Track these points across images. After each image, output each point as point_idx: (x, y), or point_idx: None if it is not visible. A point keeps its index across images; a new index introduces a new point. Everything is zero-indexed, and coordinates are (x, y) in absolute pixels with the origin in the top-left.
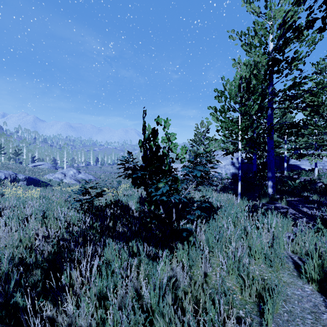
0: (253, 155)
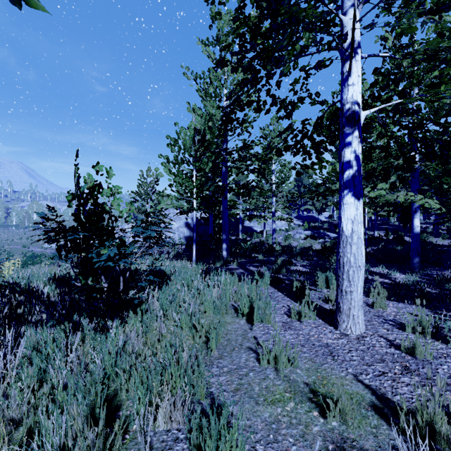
0: (210, 215)
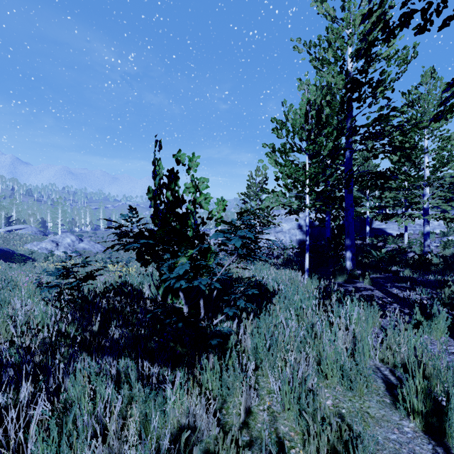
0: (327, 215)
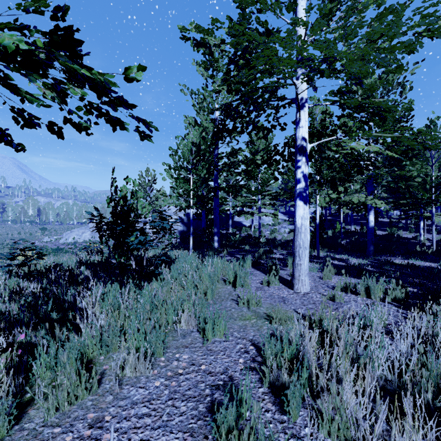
0: (202, 211)
